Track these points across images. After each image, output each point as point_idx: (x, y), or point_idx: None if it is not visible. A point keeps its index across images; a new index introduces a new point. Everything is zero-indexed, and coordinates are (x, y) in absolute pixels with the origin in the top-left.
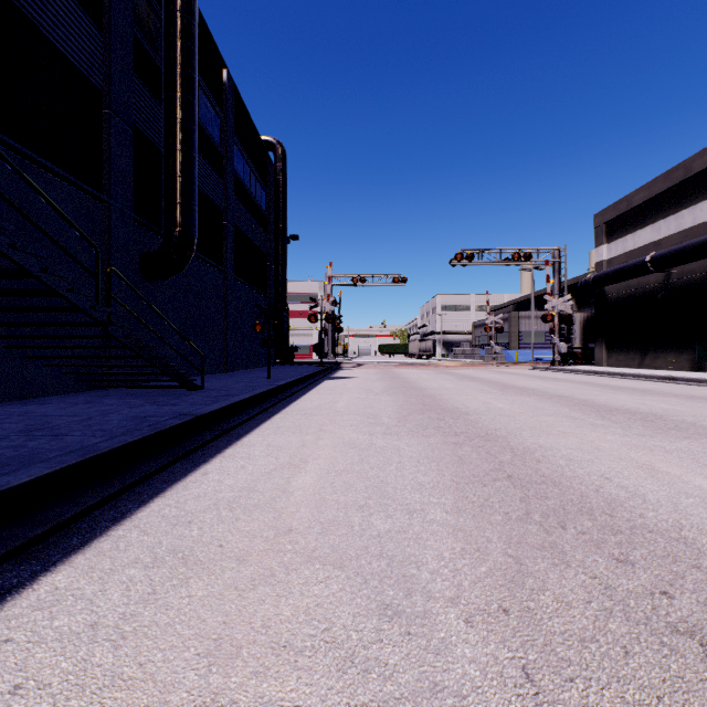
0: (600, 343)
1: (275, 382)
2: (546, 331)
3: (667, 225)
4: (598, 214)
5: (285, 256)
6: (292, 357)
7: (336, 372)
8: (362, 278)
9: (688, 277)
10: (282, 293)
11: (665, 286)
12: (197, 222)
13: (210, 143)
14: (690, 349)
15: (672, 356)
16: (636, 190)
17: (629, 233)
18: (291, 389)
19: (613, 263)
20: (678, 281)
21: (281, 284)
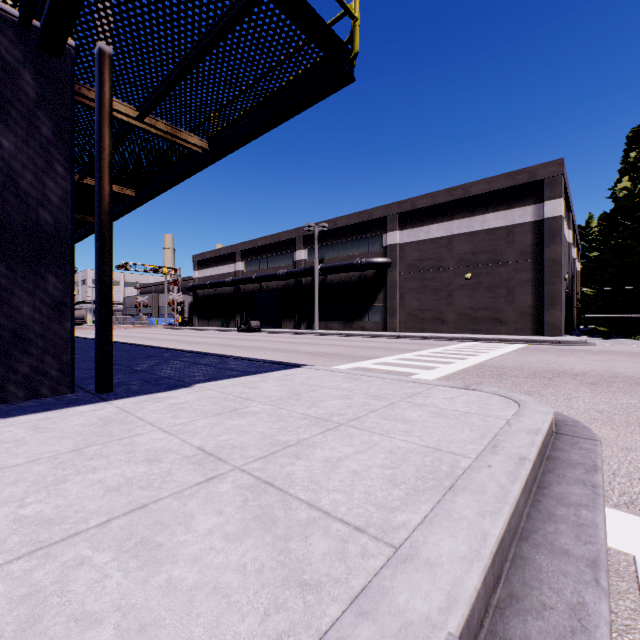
0: (195, 316)
1: None
2: None
3: (216, 270)
4: (195, 256)
5: None
6: None
7: None
8: None
9: (221, 292)
10: None
11: (215, 294)
12: None
13: None
14: (221, 319)
15: (217, 322)
16: (207, 252)
17: (205, 269)
18: None
19: (200, 280)
20: (218, 293)
21: None
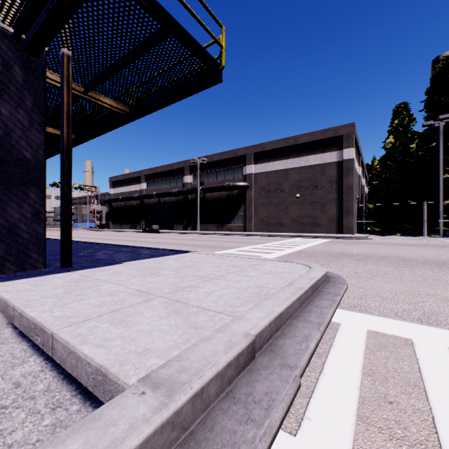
0: (111, 221)
1: None
2: None
3: (126, 189)
4: (110, 178)
5: None
6: None
7: None
8: None
9: (130, 204)
10: None
11: (126, 206)
12: None
13: None
14: (130, 223)
15: (127, 225)
16: (119, 175)
17: (118, 187)
18: None
19: (114, 195)
20: (128, 205)
21: None
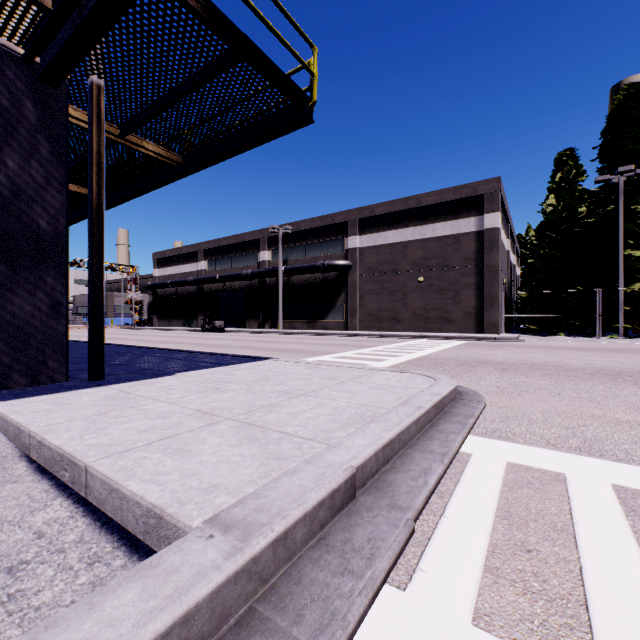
0: (155, 315)
1: None
2: None
3: (177, 269)
4: (154, 254)
5: None
6: None
7: None
8: None
9: (183, 291)
10: None
11: (177, 293)
12: None
13: None
14: (183, 319)
15: (178, 321)
16: (168, 250)
17: (166, 267)
18: None
19: (160, 279)
20: (180, 292)
21: None
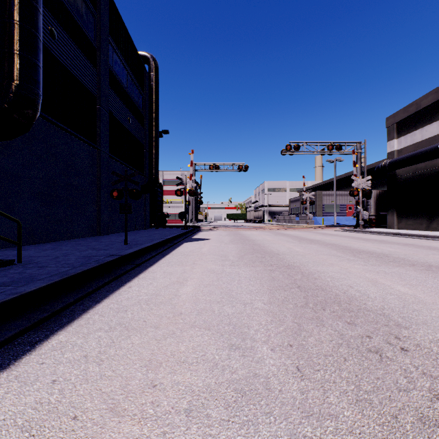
0: (392, 211)
1: (125, 249)
2: (340, 204)
3: None
4: (390, 117)
5: (157, 144)
6: (165, 222)
7: (196, 234)
8: (217, 166)
9: None
10: (154, 172)
11: None
12: (41, 80)
13: (81, 31)
14: None
15: None
16: (425, 95)
17: (417, 129)
18: (141, 257)
19: (403, 152)
20: None
21: (153, 166)
